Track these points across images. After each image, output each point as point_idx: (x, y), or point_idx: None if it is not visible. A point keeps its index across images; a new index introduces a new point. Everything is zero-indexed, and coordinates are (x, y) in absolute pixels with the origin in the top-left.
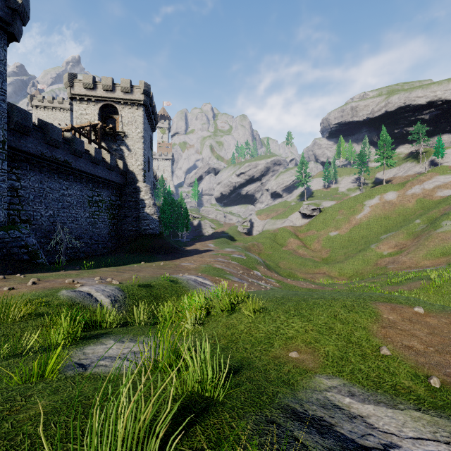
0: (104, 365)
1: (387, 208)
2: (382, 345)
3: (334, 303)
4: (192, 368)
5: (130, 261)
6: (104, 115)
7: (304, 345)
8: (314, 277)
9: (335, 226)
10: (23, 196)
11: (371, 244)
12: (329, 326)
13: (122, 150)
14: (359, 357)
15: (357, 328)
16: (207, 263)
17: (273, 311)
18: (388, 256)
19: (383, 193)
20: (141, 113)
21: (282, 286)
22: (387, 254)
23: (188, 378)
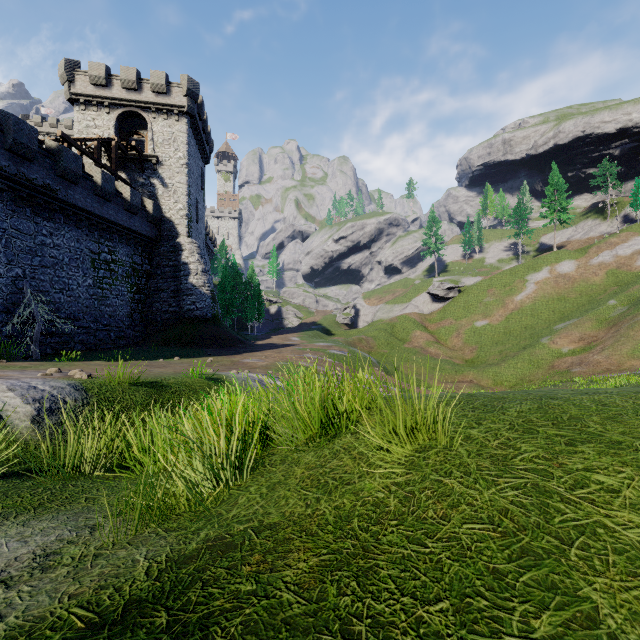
0: None
1: (562, 285)
2: None
3: None
4: None
5: (156, 356)
6: (125, 131)
7: None
8: (456, 387)
9: (482, 312)
10: None
11: (540, 338)
12: None
13: (154, 185)
14: None
15: None
16: (287, 360)
17: (472, 427)
18: (570, 354)
19: (555, 263)
20: (183, 127)
21: None
22: (568, 352)
23: None
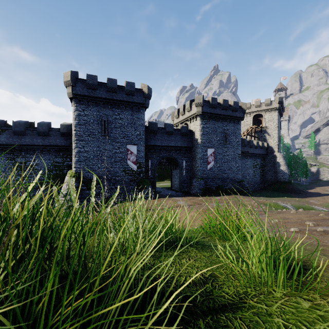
0: None
1: None
2: None
3: None
4: None
5: (278, 196)
6: (254, 119)
7: None
8: None
9: None
10: None
11: None
12: None
13: (265, 136)
14: None
15: None
16: (328, 203)
17: None
18: None
19: None
20: (276, 114)
21: None
22: None
23: None
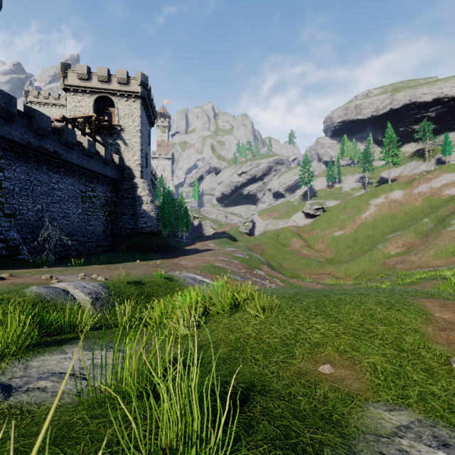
0: (42, 388)
1: (394, 207)
2: (451, 355)
3: (364, 299)
4: (169, 402)
5: (125, 260)
6: (100, 108)
7: (338, 355)
8: (319, 277)
9: (339, 226)
10: (7, 188)
11: (377, 244)
12: (366, 328)
13: (119, 144)
14: (424, 373)
15: (406, 330)
16: (207, 262)
17: (287, 309)
18: (396, 255)
19: (389, 192)
20: (138, 106)
21: (288, 286)
22: (394, 254)
23: (161, 422)
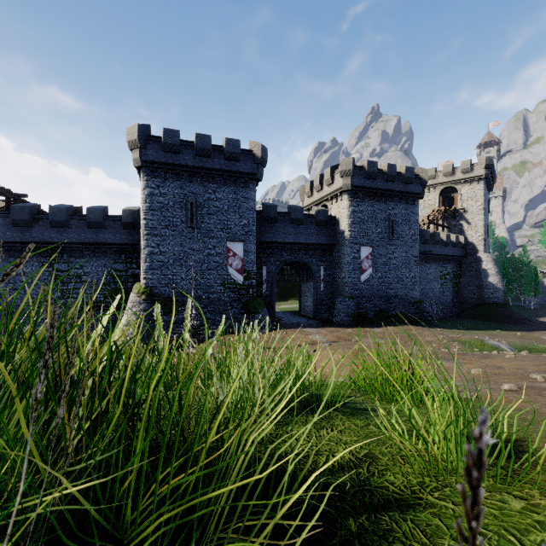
0: None
1: None
2: None
3: None
4: None
5: (485, 327)
6: (442, 196)
7: None
8: None
9: None
10: None
11: None
12: None
13: (461, 224)
14: None
15: None
16: None
17: None
18: None
19: None
20: (481, 187)
21: None
22: None
23: None
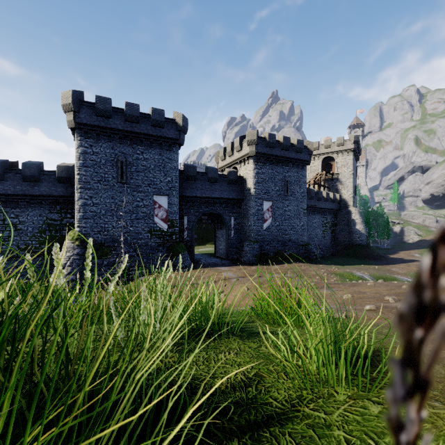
0: None
1: None
2: None
3: None
4: None
5: (353, 263)
6: (324, 164)
7: None
8: None
9: None
10: None
11: None
12: None
13: (337, 185)
14: None
15: None
16: (414, 271)
17: None
18: None
19: None
20: (351, 157)
21: None
22: None
23: None
